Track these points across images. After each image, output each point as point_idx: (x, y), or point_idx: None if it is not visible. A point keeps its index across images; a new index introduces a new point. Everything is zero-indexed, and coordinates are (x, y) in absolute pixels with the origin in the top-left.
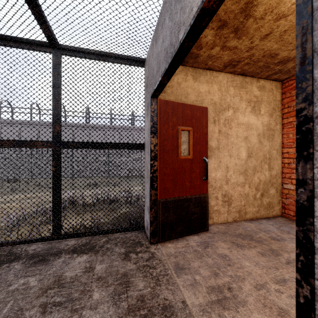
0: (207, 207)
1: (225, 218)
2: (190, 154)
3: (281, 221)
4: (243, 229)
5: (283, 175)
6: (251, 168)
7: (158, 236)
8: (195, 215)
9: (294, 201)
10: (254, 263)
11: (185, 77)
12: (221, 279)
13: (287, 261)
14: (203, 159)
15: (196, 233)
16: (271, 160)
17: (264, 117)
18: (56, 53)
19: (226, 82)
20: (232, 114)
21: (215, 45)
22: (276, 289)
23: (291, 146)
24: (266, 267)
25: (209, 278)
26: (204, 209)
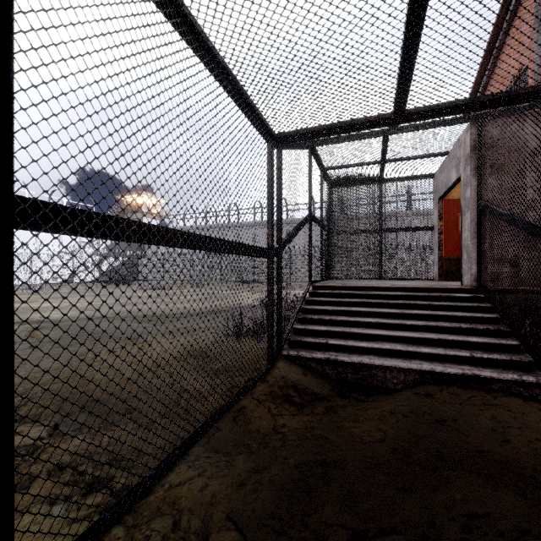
0: None
1: None
2: None
3: None
4: None
5: None
6: None
7: (443, 277)
8: None
9: None
10: None
11: None
12: None
13: None
14: None
15: None
16: None
17: None
18: (380, 184)
19: None
20: None
21: None
22: None
23: None
24: None
25: None
26: None
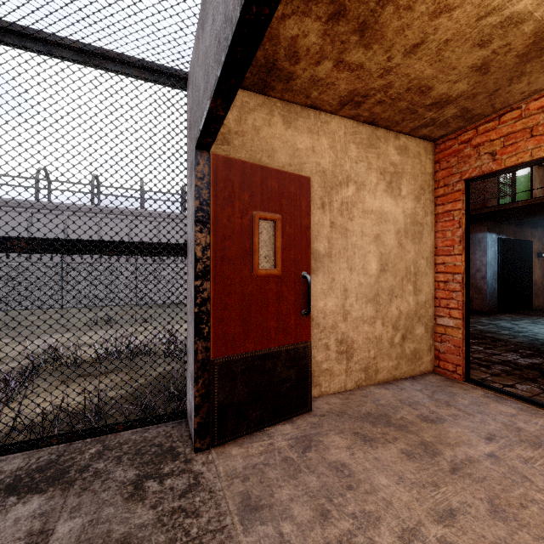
0: (310, 366)
1: (342, 383)
2: (276, 267)
3: (435, 382)
4: (374, 402)
5: (436, 302)
6: (386, 291)
7: (211, 435)
8: (287, 385)
9: (454, 346)
10: (395, 477)
11: (268, 117)
12: (335, 526)
13: (453, 465)
14: (303, 276)
15: (289, 418)
16: (418, 276)
17: (407, 201)
18: None
19: (343, 134)
20: (354, 192)
21: (324, 57)
22: (439, 537)
23: (449, 252)
24: (417, 485)
25: (311, 525)
26: (304, 372)
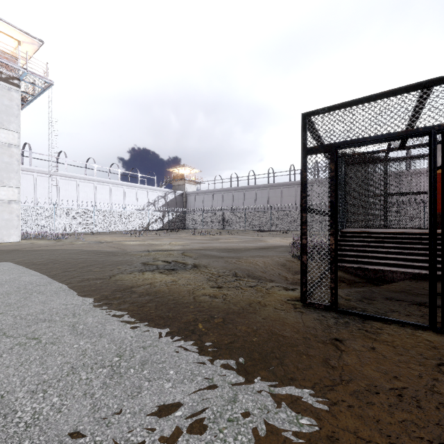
0: None
1: None
2: None
3: None
4: None
5: None
6: None
7: None
8: None
9: None
10: None
11: None
12: None
13: None
14: None
15: None
16: None
17: None
18: (385, 163)
19: None
20: None
21: None
22: None
23: None
24: None
25: None
26: None
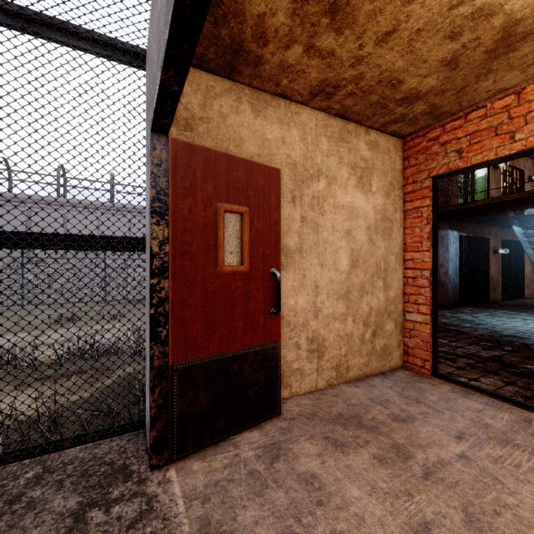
0: (280, 368)
1: (313, 382)
2: (243, 263)
3: (404, 378)
4: (345, 402)
5: (405, 298)
6: (357, 287)
7: (169, 449)
8: (255, 388)
9: (422, 342)
10: (367, 487)
11: (235, 104)
12: None
13: (425, 470)
14: (272, 273)
15: (257, 424)
16: (388, 272)
17: (377, 197)
18: None
19: (314, 126)
20: (325, 187)
21: (293, 40)
22: None
23: (418, 248)
24: (390, 495)
25: None
26: (273, 374)
